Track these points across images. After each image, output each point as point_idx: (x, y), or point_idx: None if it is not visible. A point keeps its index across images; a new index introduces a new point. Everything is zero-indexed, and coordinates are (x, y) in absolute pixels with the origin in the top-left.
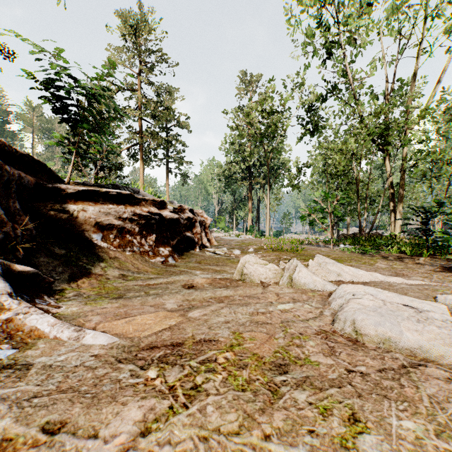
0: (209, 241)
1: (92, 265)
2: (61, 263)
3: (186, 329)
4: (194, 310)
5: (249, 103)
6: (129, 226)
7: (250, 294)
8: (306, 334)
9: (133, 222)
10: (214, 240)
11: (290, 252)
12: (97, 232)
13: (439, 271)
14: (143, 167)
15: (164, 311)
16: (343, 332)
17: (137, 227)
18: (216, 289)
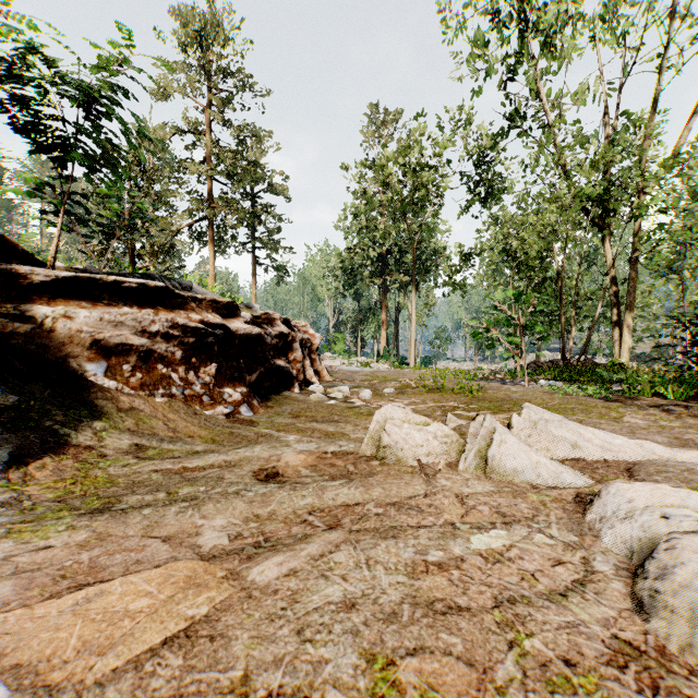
0: (317, 373)
1: (74, 426)
2: (1, 423)
3: (233, 639)
4: (266, 557)
5: (384, 151)
6: (163, 348)
7: (400, 497)
8: (583, 664)
9: (170, 341)
10: (326, 372)
11: (458, 394)
12: (95, 358)
13: None
14: (214, 255)
15: (191, 557)
16: (693, 657)
17: (179, 349)
18: (325, 484)
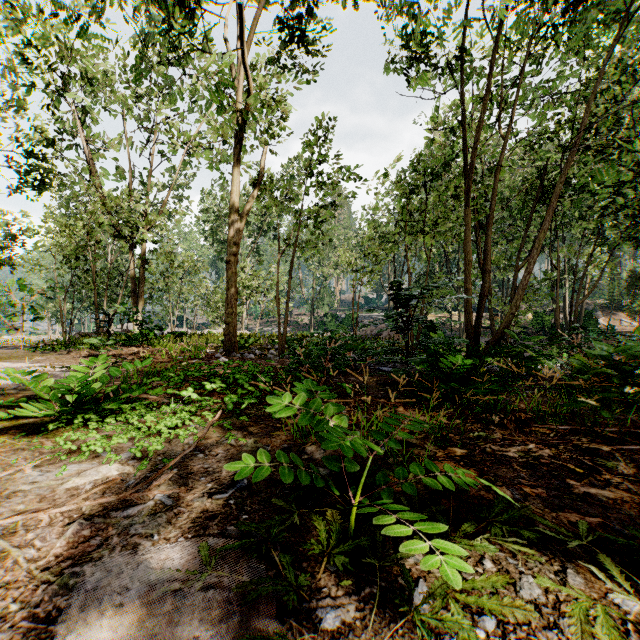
0: None
1: None
2: None
3: None
4: None
5: None
6: None
7: None
8: None
9: None
10: None
11: None
12: None
13: (79, 357)
14: None
15: None
16: None
17: None
18: None
